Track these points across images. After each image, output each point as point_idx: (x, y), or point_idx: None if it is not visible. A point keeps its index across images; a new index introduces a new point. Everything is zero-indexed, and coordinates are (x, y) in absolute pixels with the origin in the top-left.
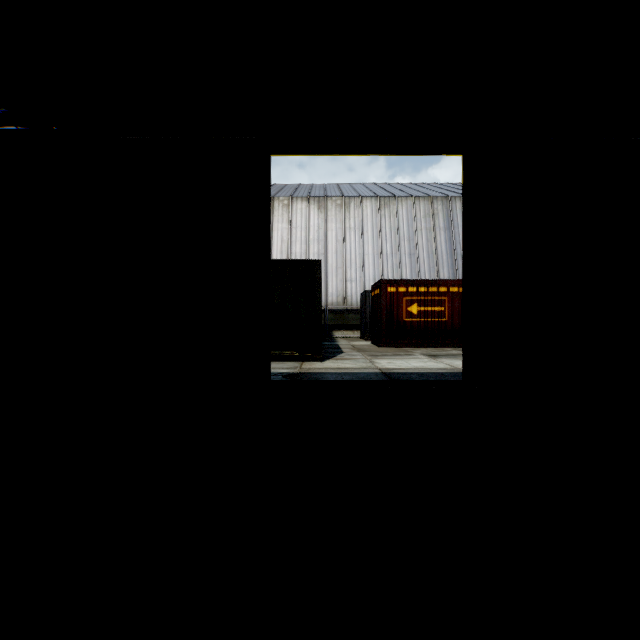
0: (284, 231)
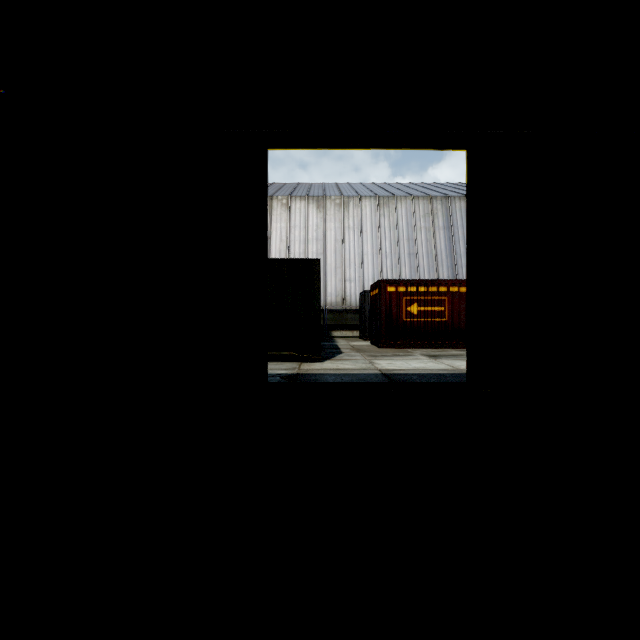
0: (283, 230)
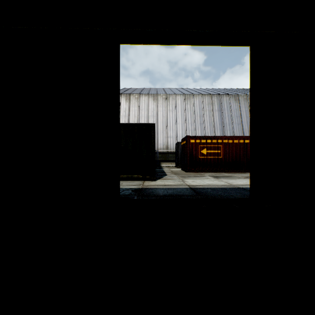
0: (135, 111)
